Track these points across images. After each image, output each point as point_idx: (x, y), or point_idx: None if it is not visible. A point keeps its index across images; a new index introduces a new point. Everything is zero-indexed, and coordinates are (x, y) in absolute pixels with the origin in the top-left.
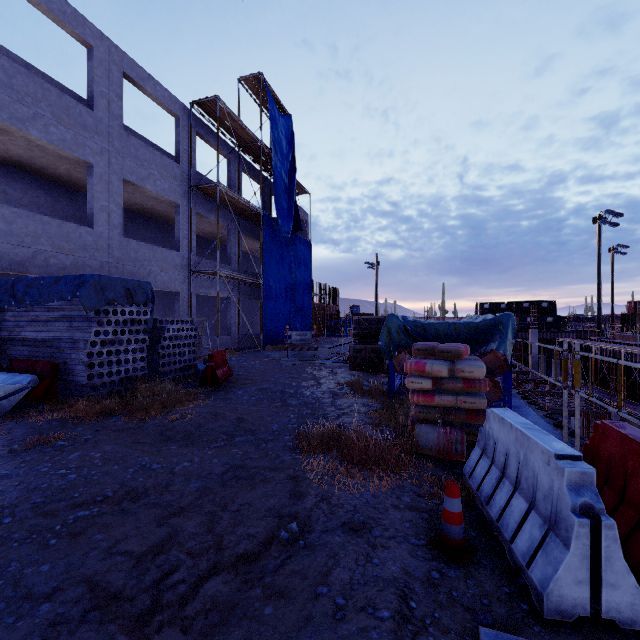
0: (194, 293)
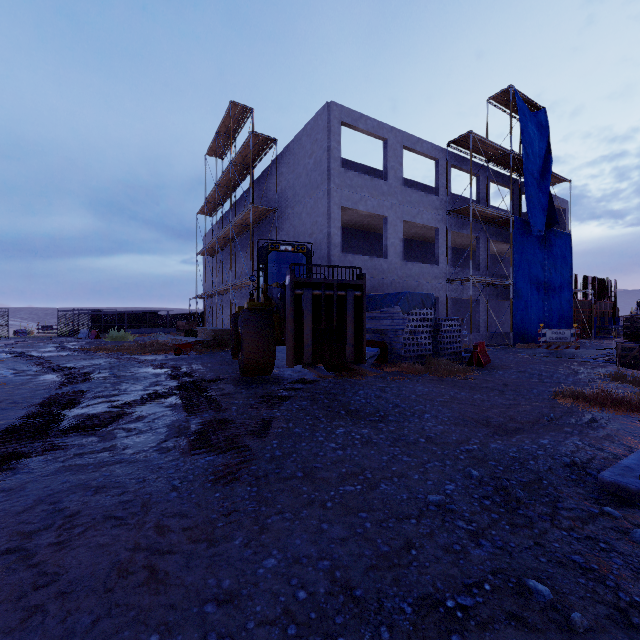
0: (449, 297)
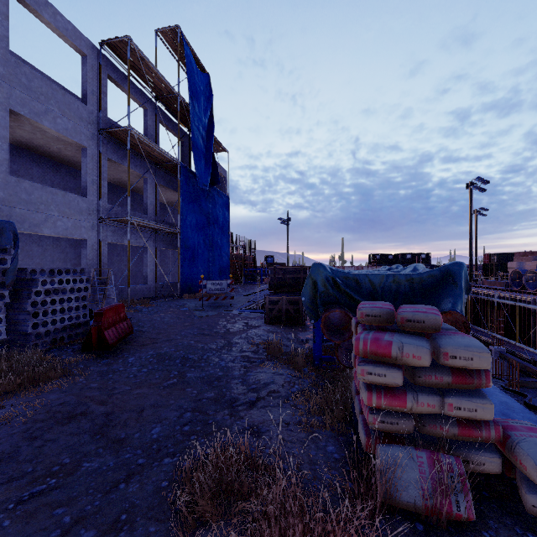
0: (104, 241)
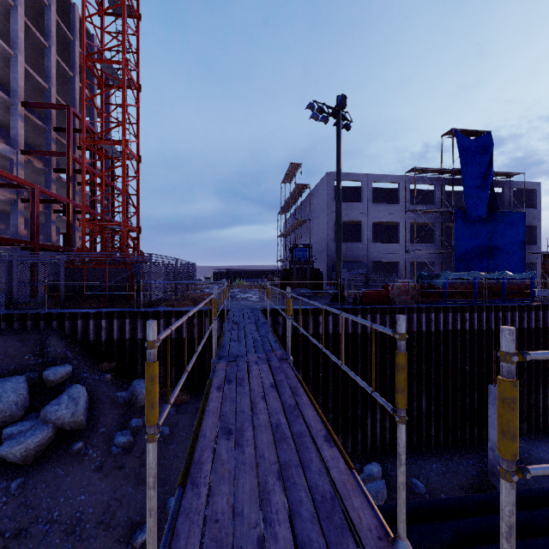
0: (408, 261)
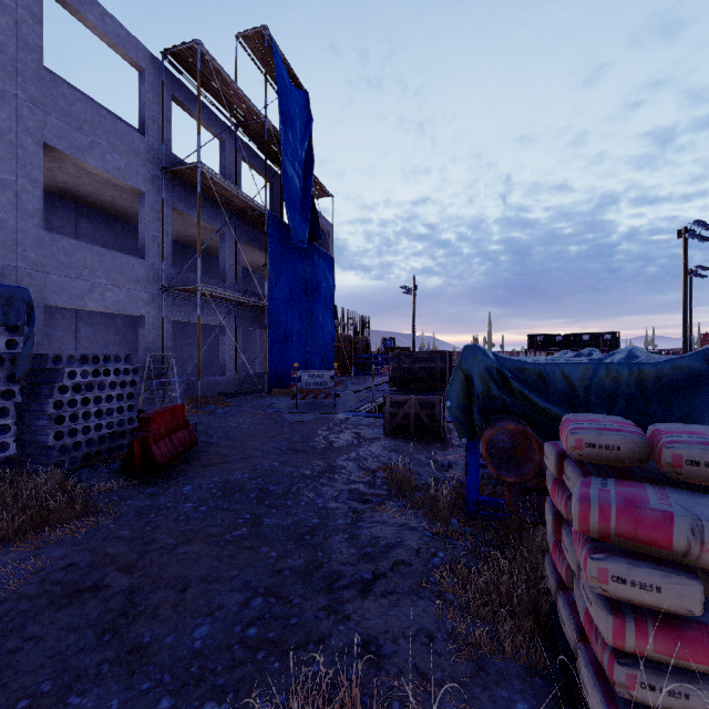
0: (168, 318)
